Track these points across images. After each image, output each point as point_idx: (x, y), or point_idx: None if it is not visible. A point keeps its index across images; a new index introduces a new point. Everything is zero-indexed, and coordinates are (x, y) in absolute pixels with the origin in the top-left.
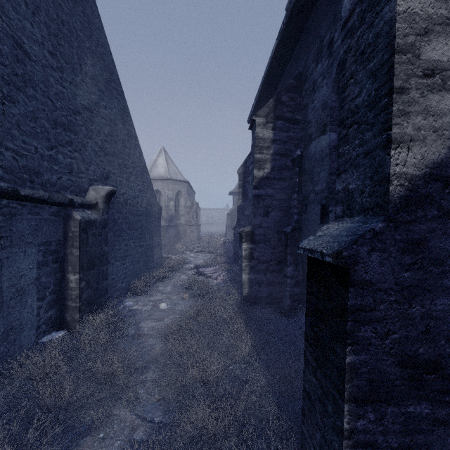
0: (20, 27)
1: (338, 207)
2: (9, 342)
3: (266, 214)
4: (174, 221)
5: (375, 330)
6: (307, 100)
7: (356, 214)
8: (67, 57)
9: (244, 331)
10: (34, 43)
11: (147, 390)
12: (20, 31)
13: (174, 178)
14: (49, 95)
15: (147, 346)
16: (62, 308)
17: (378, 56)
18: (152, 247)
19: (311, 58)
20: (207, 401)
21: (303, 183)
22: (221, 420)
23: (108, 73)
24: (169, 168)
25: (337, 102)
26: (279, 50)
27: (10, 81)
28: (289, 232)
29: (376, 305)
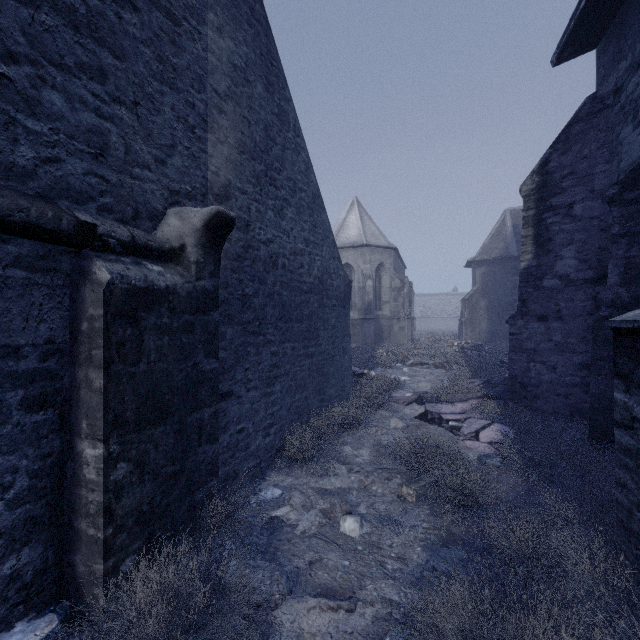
0: None
1: None
2: None
3: None
4: (372, 311)
5: None
6: None
7: None
8: None
9: None
10: None
11: None
12: None
13: (373, 244)
14: None
15: None
16: (66, 535)
17: None
18: (332, 356)
19: None
20: None
21: None
22: None
23: None
24: (364, 228)
25: None
26: None
27: None
28: None
29: None
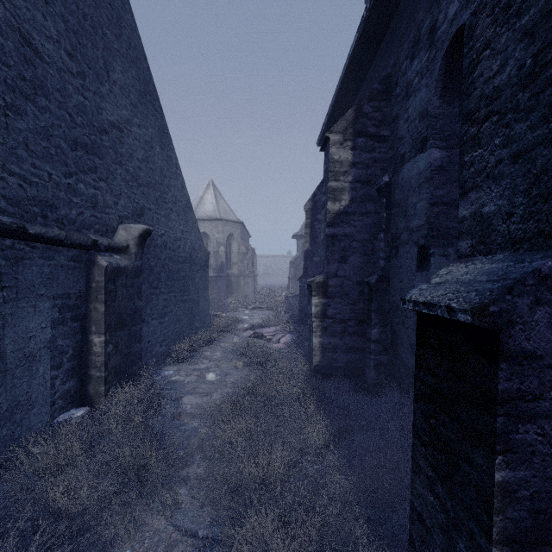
0: (28, 19)
1: (463, 242)
2: (14, 423)
3: (343, 260)
4: (224, 270)
5: (541, 430)
6: (398, 110)
7: (498, 249)
8: (91, 60)
9: (316, 413)
10: (48, 41)
11: (189, 490)
12: (29, 24)
13: (225, 218)
14: (67, 108)
15: (190, 429)
16: (83, 378)
17: (539, 3)
18: (197, 302)
19: (403, 53)
20: (269, 512)
21: (392, 219)
22: (289, 541)
23: (143, 83)
24: (218, 205)
25: (442, 108)
26: (360, 46)
27: (16, 86)
28: (373, 283)
29: (544, 391)
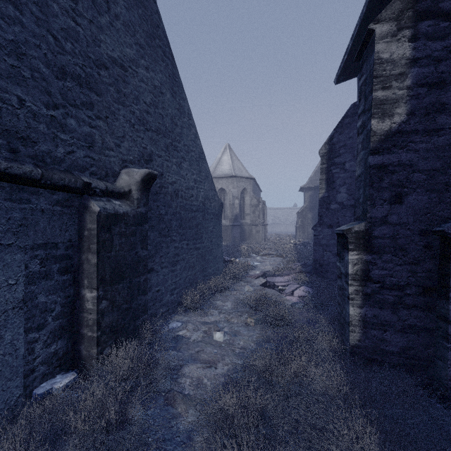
0: None
1: None
2: None
3: (396, 200)
4: (238, 220)
5: None
6: None
7: None
8: None
9: None
10: None
11: None
12: None
13: (239, 175)
14: (50, 29)
15: (182, 429)
16: (76, 337)
17: None
18: (210, 249)
19: None
20: None
21: None
22: None
23: (151, 25)
24: (233, 165)
25: None
26: None
27: None
28: None
29: None
